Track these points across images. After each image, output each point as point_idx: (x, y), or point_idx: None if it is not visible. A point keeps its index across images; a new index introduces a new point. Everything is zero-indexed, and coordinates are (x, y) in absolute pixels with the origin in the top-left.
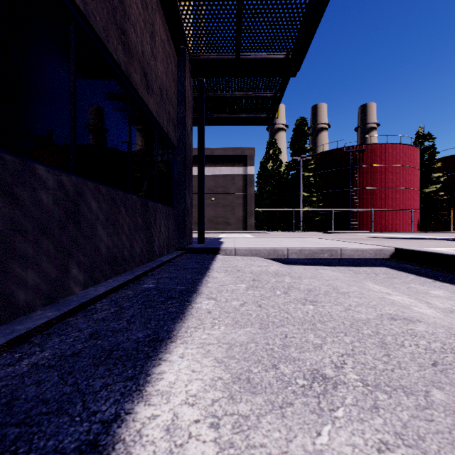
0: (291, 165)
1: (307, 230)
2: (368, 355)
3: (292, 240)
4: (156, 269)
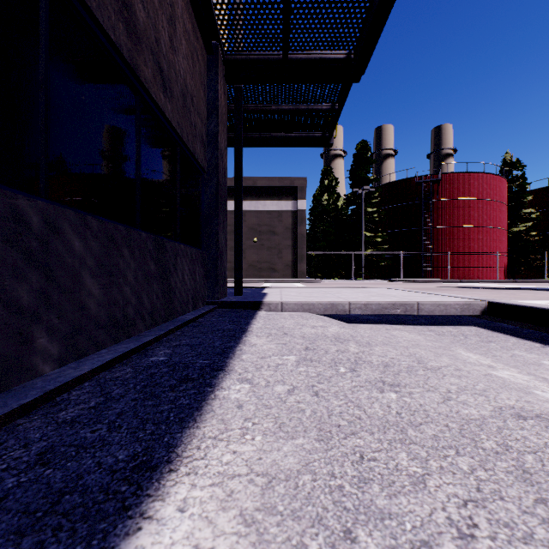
0: (351, 198)
1: (370, 278)
2: (509, 502)
3: (354, 291)
4: (174, 331)
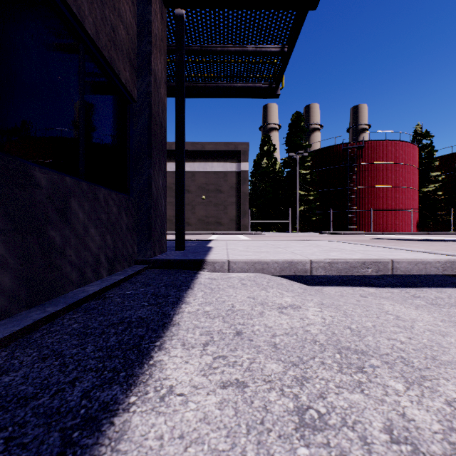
0: (287, 162)
1: (303, 231)
2: None
3: (302, 244)
4: (30, 330)
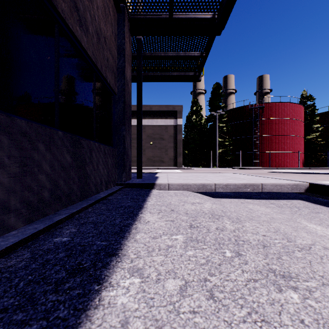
0: (210, 118)
1: (221, 166)
2: None
3: (215, 175)
4: (86, 208)
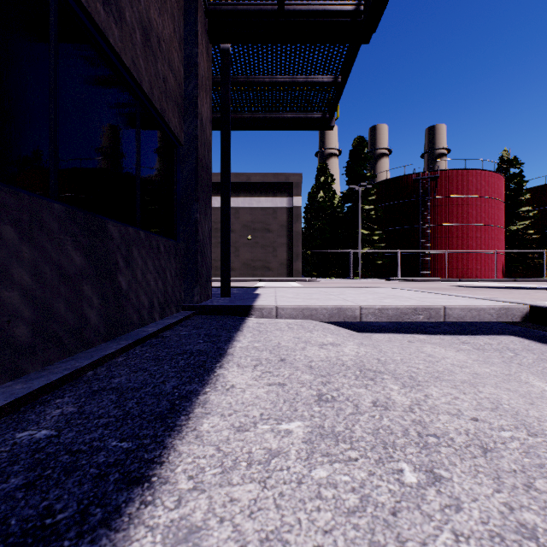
0: (348, 195)
1: (366, 277)
2: None
3: (358, 291)
4: (114, 357)
